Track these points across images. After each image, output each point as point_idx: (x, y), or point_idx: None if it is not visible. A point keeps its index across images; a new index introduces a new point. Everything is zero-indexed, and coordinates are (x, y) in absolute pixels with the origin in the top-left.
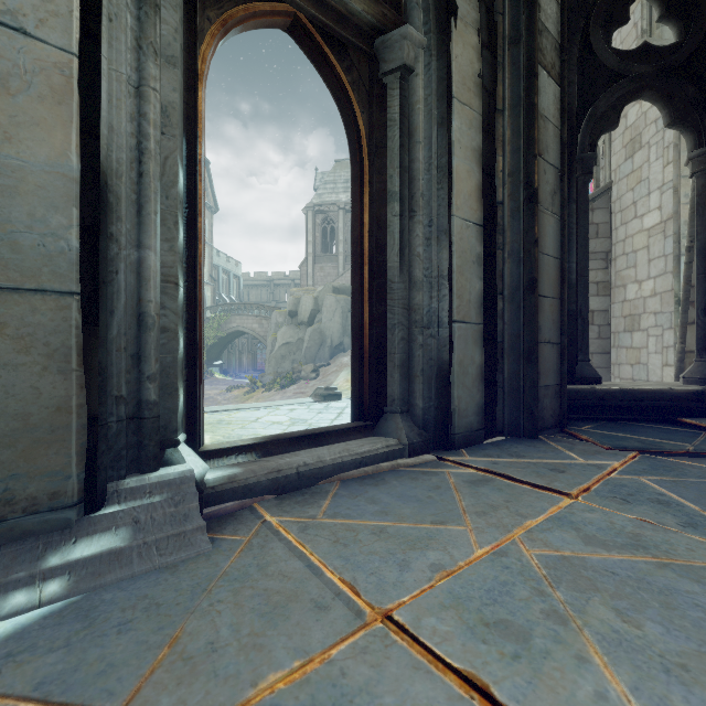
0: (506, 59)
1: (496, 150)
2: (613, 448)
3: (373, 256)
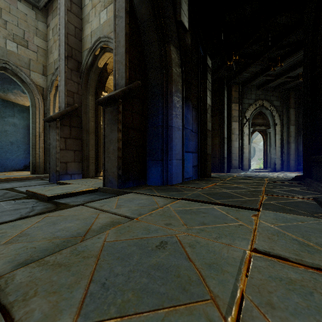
0: (285, 126)
1: (283, 137)
2: (298, 172)
3: (266, 151)
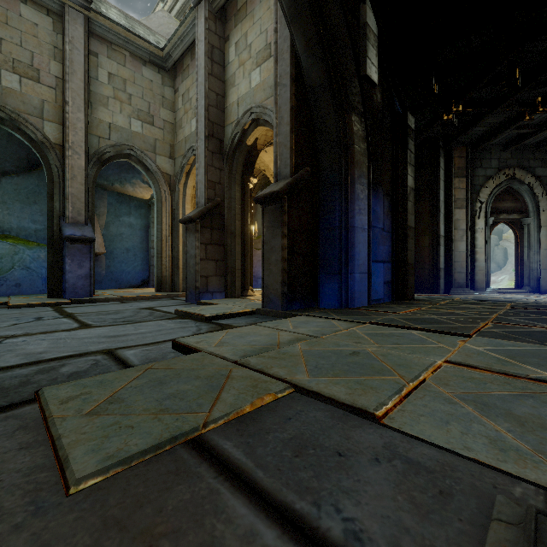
0: None
1: None
2: None
3: (520, 257)
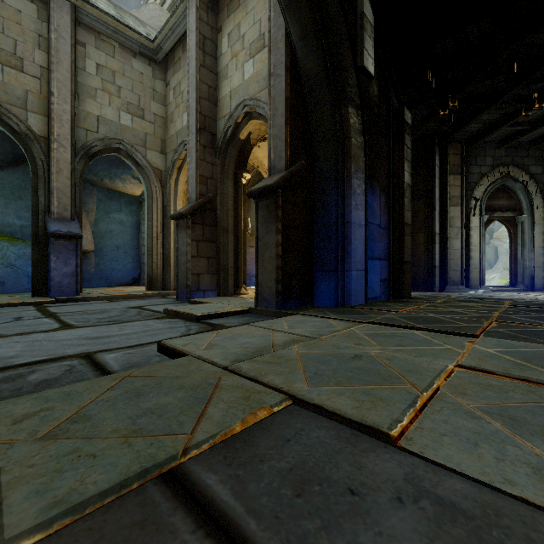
0: None
1: None
2: None
3: (514, 255)
